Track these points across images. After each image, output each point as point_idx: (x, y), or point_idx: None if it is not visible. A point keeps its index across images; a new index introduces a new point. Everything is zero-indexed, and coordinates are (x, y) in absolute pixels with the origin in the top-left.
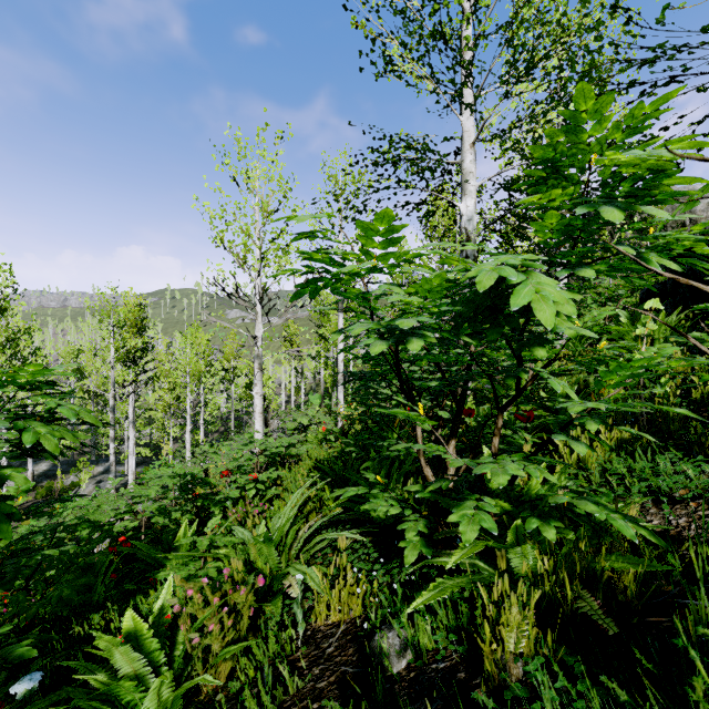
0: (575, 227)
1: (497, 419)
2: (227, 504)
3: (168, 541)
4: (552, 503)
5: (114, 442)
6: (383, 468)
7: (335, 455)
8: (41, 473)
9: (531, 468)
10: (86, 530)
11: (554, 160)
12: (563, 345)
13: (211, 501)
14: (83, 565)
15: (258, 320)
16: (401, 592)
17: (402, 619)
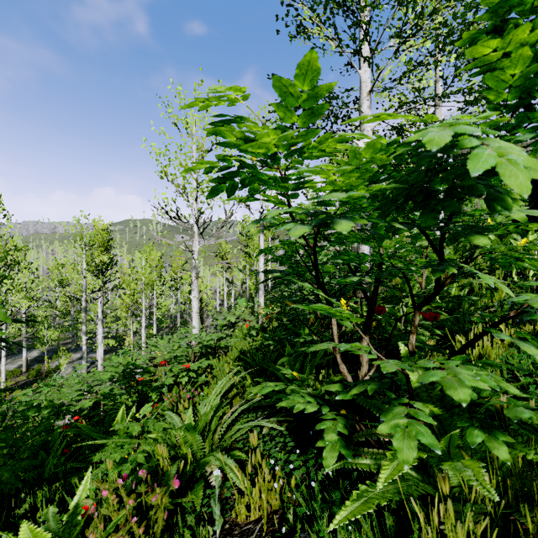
0: (536, 85)
1: (414, 317)
2: (163, 390)
3: (110, 423)
4: (514, 419)
5: (86, 335)
6: (298, 361)
7: (256, 347)
8: (33, 358)
9: (482, 374)
10: (47, 410)
11: (513, 1)
12: (452, 254)
13: (149, 387)
14: (32, 445)
15: (195, 238)
16: (317, 485)
17: (322, 527)
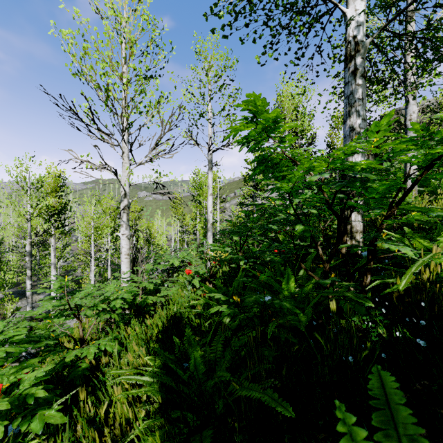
0: None
1: None
2: None
3: None
4: None
5: (30, 280)
6: None
7: None
8: None
9: None
10: None
11: None
12: None
13: None
14: None
15: (124, 160)
16: None
17: None
